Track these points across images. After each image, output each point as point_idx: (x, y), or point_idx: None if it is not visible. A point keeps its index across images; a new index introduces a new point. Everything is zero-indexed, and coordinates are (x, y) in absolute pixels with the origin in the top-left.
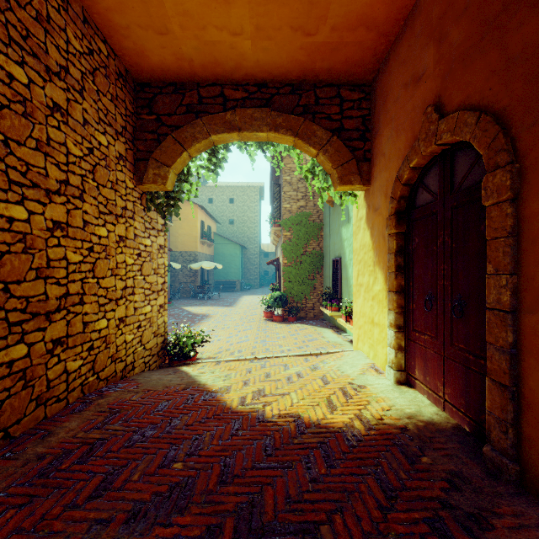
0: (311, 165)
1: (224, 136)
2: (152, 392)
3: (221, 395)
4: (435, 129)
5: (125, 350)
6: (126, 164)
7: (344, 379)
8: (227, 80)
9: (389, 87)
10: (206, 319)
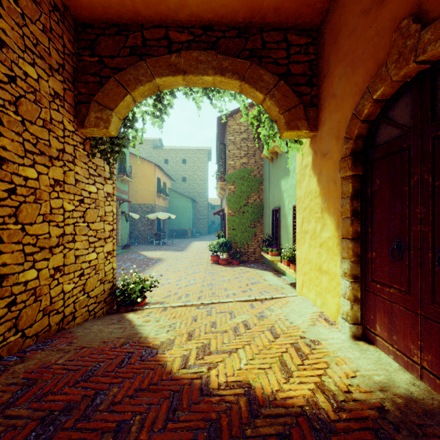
0: (257, 112)
1: (169, 79)
2: (85, 350)
3: (161, 352)
4: (415, 42)
5: (63, 301)
6: (64, 105)
7: (295, 331)
8: (172, 21)
9: (342, 22)
10: (160, 263)
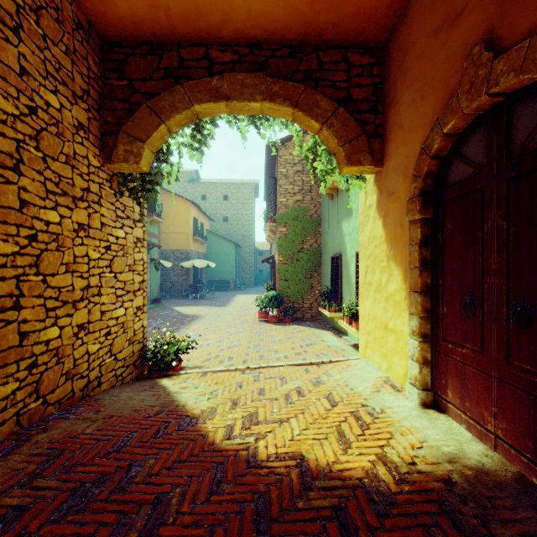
0: (312, 144)
1: (210, 106)
2: (114, 419)
3: (202, 422)
4: (487, 72)
5: (88, 364)
6: (89, 137)
7: (355, 399)
8: (213, 39)
9: (410, 41)
10: (197, 320)
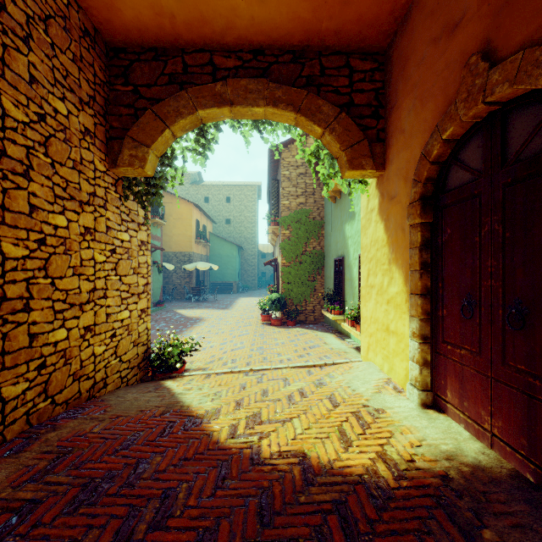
0: (315, 148)
1: (213, 111)
2: (121, 418)
3: (207, 422)
4: (484, 82)
5: (94, 365)
6: (95, 142)
7: (357, 399)
8: (217, 45)
9: (410, 48)
10: (200, 323)
